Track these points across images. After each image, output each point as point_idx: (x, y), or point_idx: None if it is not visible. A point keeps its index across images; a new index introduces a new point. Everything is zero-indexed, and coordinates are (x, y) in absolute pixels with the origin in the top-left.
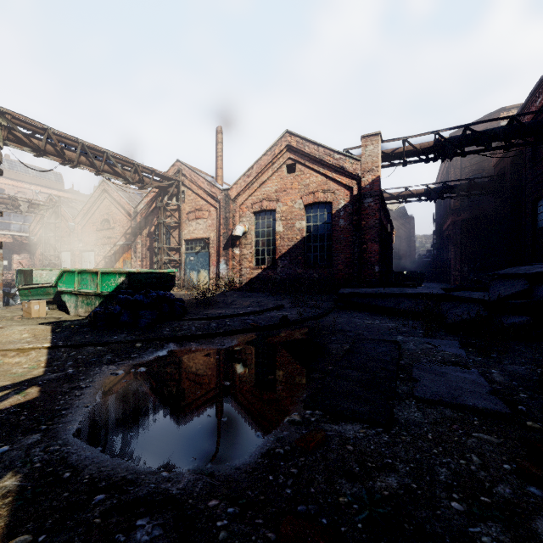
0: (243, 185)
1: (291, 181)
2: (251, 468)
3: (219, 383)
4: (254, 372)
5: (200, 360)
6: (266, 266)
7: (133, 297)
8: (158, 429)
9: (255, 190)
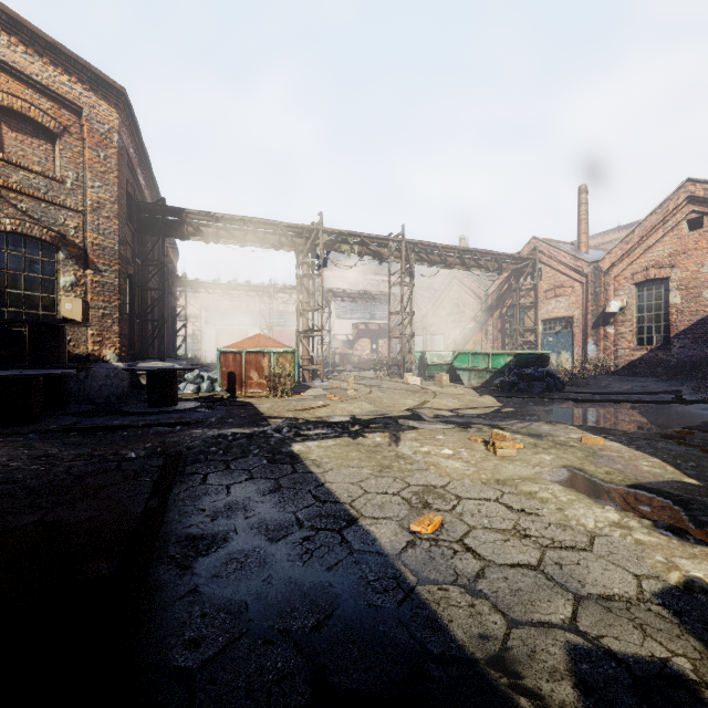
0: (620, 254)
1: (695, 239)
2: (647, 433)
3: (618, 418)
4: (645, 418)
5: (597, 411)
6: (654, 347)
7: (525, 371)
8: (591, 423)
9: (637, 257)
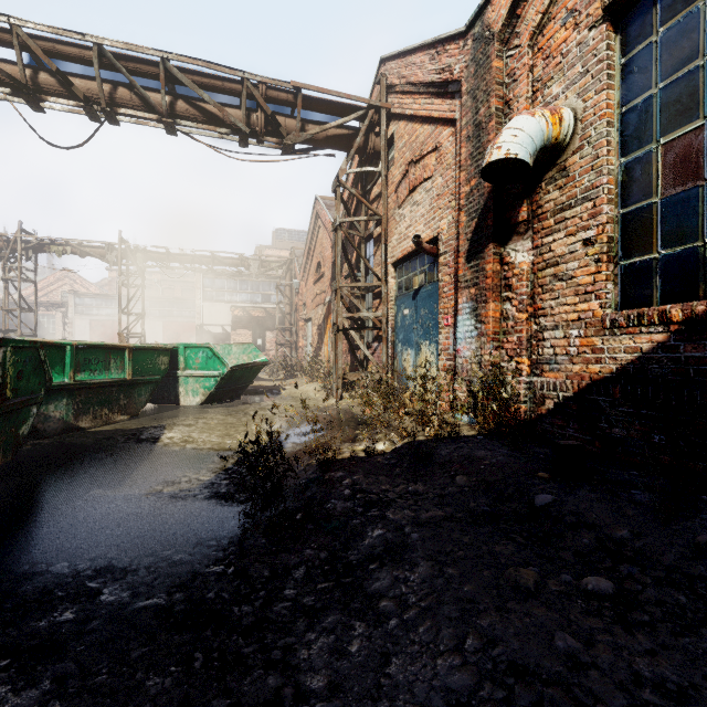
0: None
1: None
2: None
3: None
4: None
5: None
6: None
7: None
8: None
9: None
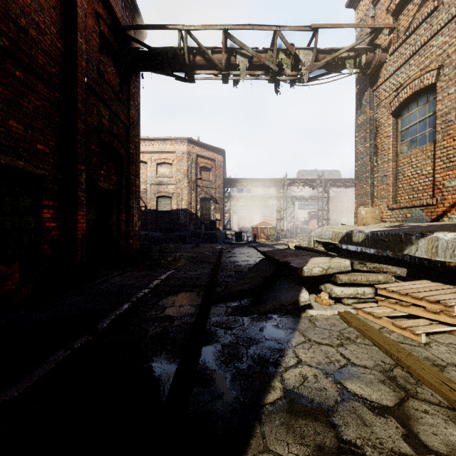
0: None
1: None
2: None
3: None
4: None
5: None
6: None
7: None
8: None
9: None
